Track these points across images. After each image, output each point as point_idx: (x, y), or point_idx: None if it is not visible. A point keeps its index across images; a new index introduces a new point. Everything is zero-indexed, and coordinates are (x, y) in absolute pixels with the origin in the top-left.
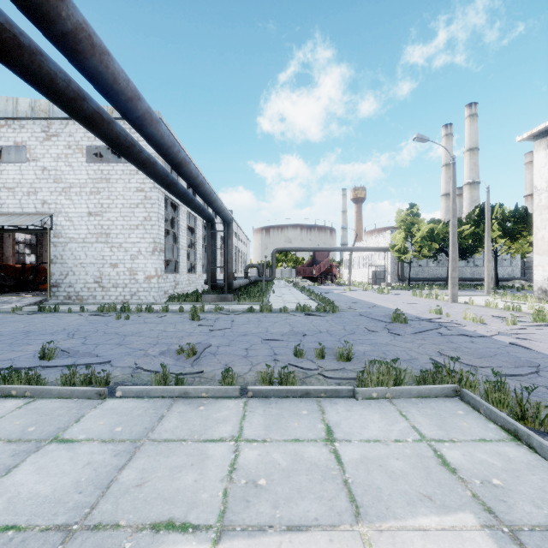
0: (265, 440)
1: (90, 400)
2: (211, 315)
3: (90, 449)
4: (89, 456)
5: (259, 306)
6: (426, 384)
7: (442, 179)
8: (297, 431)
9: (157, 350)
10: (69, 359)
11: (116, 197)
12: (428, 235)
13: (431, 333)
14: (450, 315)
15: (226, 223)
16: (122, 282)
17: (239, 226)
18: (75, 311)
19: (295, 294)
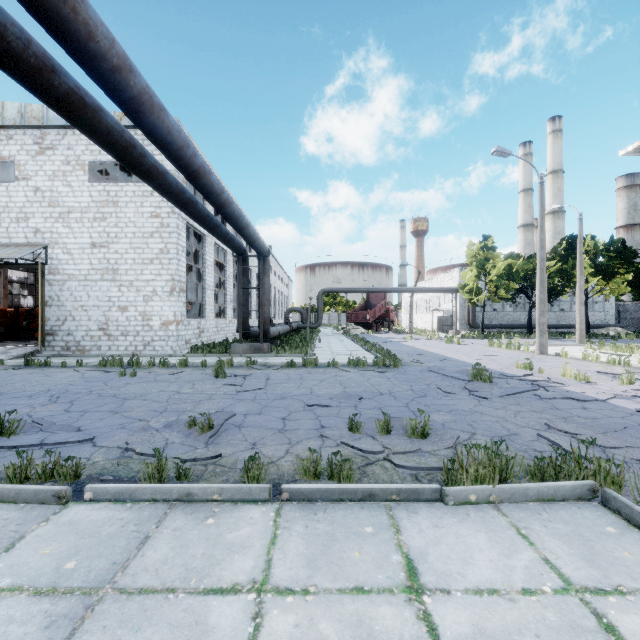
0: (307, 590)
1: (43, 505)
2: (240, 371)
3: (9, 610)
4: (1, 629)
5: (302, 360)
6: (545, 477)
7: (519, 207)
8: (359, 571)
9: (162, 421)
10: (39, 434)
11: (126, 224)
12: (505, 273)
13: (525, 395)
14: (544, 371)
15: (261, 257)
16: (132, 330)
17: (278, 263)
18: (71, 365)
19: (346, 343)
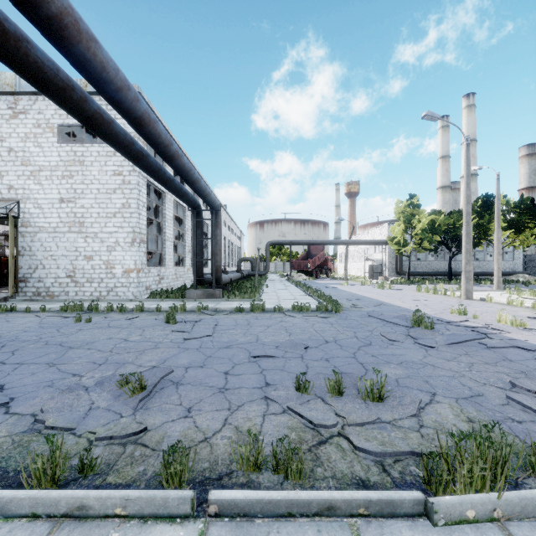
0: None
1: None
2: (192, 316)
3: None
4: None
5: (250, 305)
6: None
7: (438, 171)
8: None
9: (96, 376)
10: None
11: (91, 181)
12: (429, 227)
13: (471, 344)
14: (479, 316)
15: (214, 211)
16: (97, 277)
17: (232, 219)
18: (36, 310)
19: (290, 289)
